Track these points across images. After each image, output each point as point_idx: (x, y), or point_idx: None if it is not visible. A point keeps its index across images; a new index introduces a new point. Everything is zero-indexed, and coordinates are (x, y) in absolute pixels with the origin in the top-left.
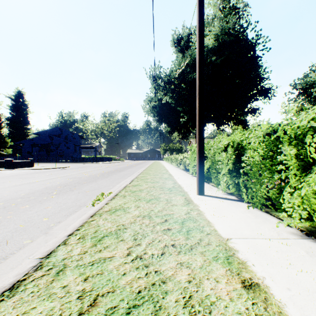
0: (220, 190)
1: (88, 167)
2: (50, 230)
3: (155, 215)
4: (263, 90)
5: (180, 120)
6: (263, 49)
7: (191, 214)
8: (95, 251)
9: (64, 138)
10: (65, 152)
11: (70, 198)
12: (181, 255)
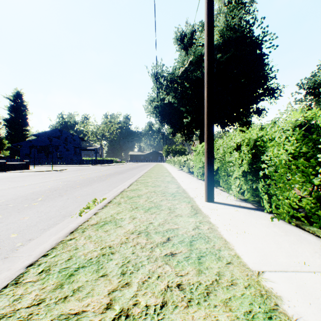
0: (231, 196)
1: (86, 169)
2: (12, 253)
3: (155, 230)
4: (269, 90)
5: (184, 121)
6: (270, 47)
7: (201, 228)
8: (56, 299)
9: (64, 140)
10: (64, 154)
11: (56, 205)
12: (193, 307)
